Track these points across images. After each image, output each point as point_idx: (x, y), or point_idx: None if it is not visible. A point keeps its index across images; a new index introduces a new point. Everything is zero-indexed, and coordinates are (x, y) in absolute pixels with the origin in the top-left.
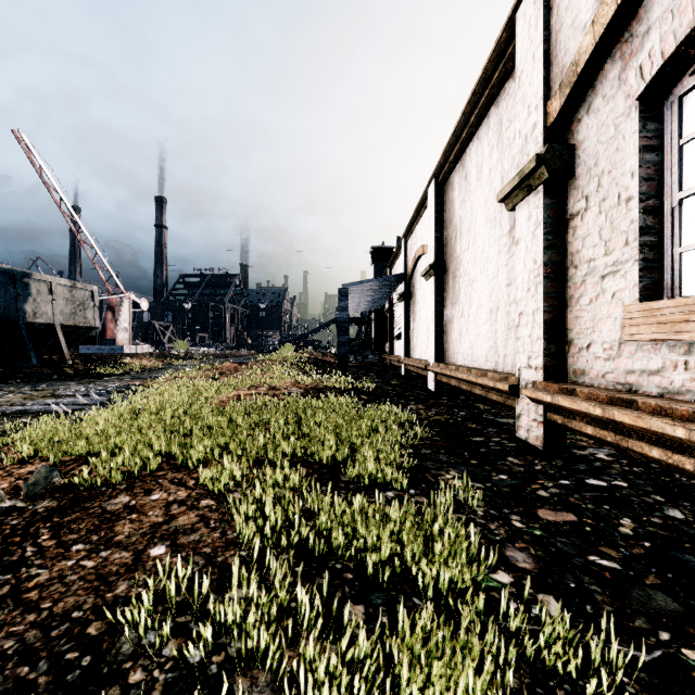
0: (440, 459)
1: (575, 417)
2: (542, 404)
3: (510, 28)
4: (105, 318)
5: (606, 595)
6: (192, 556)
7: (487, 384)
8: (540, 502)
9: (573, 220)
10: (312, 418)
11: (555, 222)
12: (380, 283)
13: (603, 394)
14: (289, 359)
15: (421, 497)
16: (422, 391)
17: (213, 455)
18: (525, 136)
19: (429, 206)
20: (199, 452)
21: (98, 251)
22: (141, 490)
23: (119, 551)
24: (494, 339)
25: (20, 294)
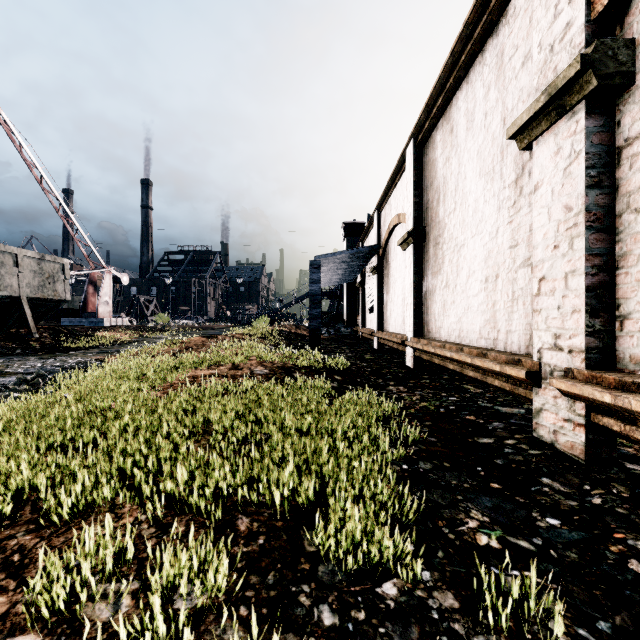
0: (448, 483)
1: None
2: (585, 401)
3: None
4: (87, 292)
5: None
6: None
7: (489, 368)
8: None
9: (632, 147)
10: (270, 417)
11: (601, 151)
12: (353, 255)
13: None
14: (260, 333)
15: (446, 594)
16: (400, 368)
17: (99, 498)
18: (549, 46)
19: (406, 171)
20: None
21: (79, 227)
22: None
23: None
24: (492, 312)
25: None
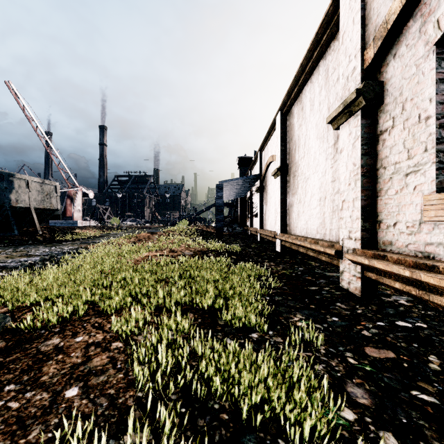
0: (288, 305)
1: (385, 275)
2: (360, 265)
3: (336, 3)
4: (66, 203)
5: (433, 431)
6: (98, 398)
7: (318, 250)
8: (365, 340)
9: (383, 135)
10: (198, 274)
11: (369, 136)
12: (244, 181)
13: (409, 260)
14: (184, 231)
15: (278, 338)
16: (272, 252)
17: (125, 304)
18: (346, 77)
19: (277, 129)
20: (116, 301)
21: (61, 160)
22: (70, 333)
23: (41, 392)
24: (323, 218)
25: (7, 188)
